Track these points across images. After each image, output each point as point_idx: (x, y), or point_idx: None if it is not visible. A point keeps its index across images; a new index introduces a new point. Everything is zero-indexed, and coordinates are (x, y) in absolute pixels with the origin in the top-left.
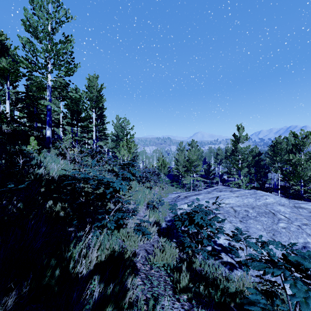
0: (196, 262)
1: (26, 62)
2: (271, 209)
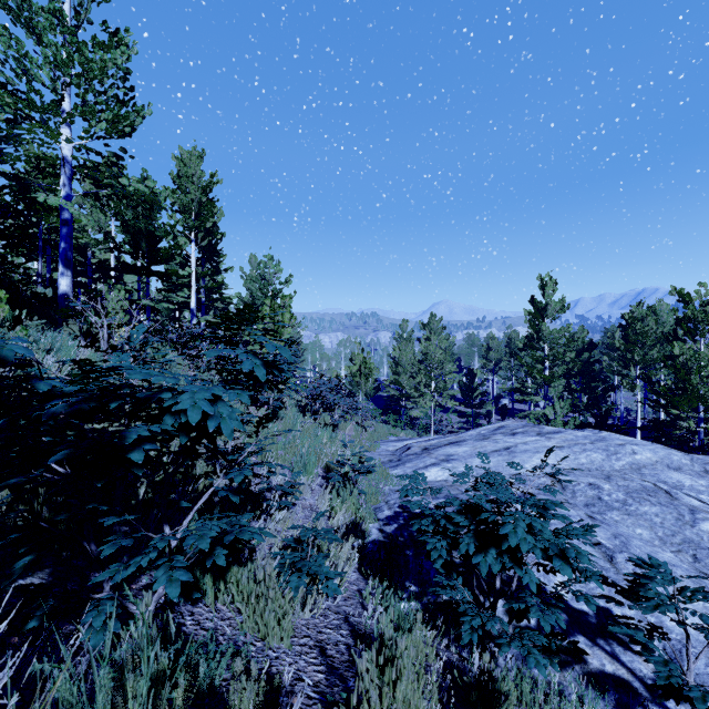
0: (508, 693)
1: (3, 94)
2: (657, 481)
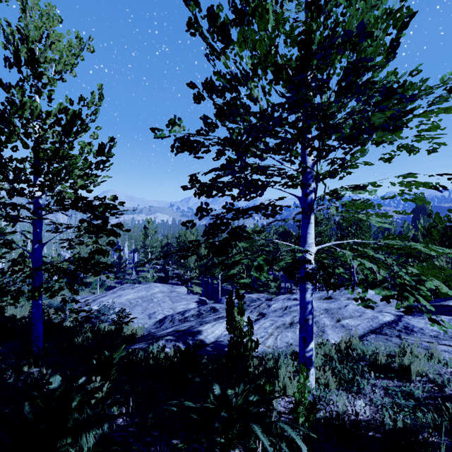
0: None
1: None
2: (153, 297)
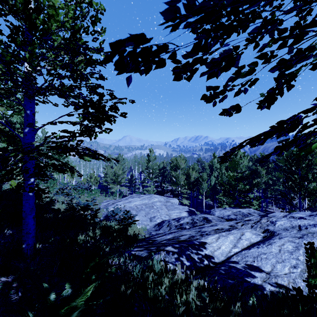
0: None
1: None
2: (153, 204)
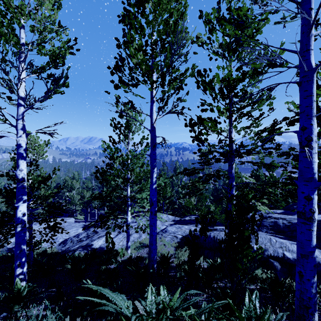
0: None
1: None
2: None
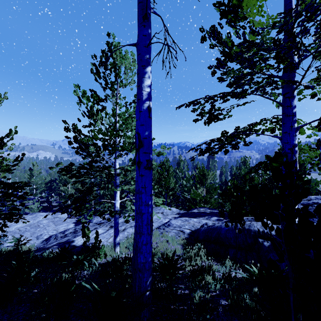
0: None
1: None
2: (39, 223)
